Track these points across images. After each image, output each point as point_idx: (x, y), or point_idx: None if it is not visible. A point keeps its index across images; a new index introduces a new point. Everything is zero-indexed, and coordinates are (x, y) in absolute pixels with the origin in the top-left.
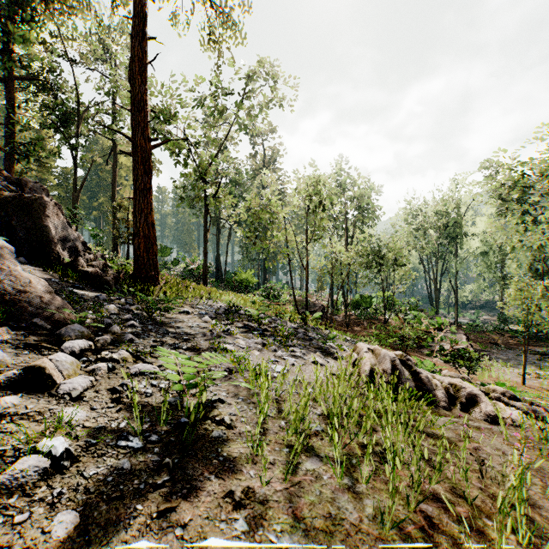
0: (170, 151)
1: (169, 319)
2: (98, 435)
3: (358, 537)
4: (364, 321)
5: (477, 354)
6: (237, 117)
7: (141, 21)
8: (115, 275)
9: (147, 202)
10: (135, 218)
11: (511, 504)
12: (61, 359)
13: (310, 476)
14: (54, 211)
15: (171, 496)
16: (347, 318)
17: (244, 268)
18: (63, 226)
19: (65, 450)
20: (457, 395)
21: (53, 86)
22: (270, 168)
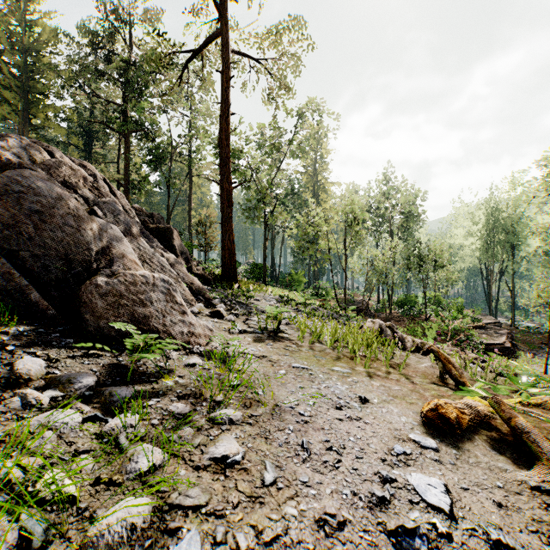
0: (238, 178)
1: (249, 303)
2: (246, 329)
3: (329, 353)
4: (406, 318)
5: (481, 339)
6: (290, 145)
7: (226, 104)
8: (210, 276)
9: (229, 226)
10: (222, 237)
11: (396, 363)
12: (221, 310)
13: (318, 345)
14: (176, 235)
15: (274, 340)
16: (391, 315)
17: (295, 269)
18: (181, 245)
19: (241, 329)
20: (423, 348)
21: (151, 132)
22: (320, 176)
